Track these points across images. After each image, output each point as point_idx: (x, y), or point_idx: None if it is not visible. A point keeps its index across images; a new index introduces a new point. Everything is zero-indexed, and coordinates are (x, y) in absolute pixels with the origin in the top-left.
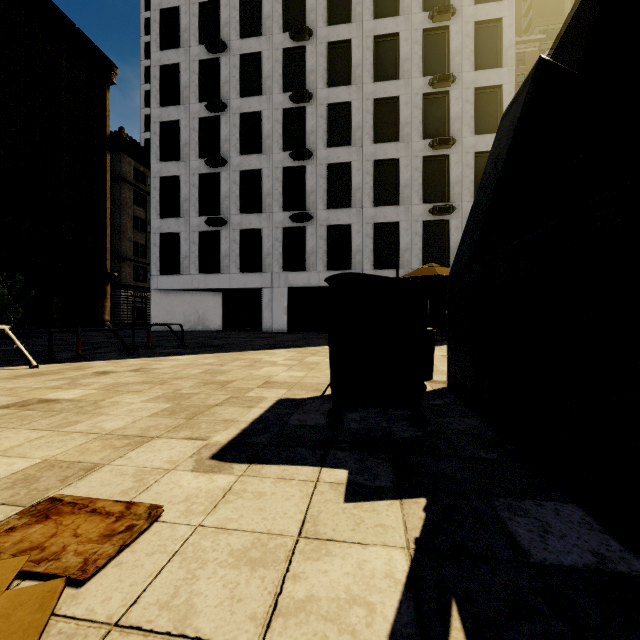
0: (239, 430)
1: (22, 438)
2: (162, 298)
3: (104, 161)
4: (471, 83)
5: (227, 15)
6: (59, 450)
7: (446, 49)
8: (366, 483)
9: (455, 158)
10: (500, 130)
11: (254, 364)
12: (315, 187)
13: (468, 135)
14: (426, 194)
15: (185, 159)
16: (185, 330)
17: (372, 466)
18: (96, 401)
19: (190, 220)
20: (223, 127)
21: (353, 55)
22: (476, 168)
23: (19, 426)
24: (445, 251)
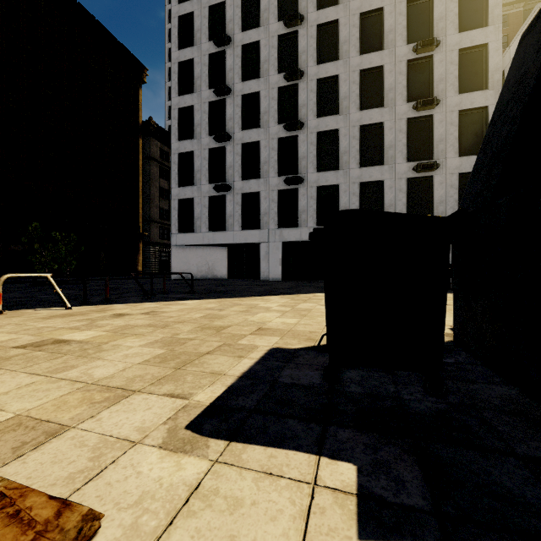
0: (225, 387)
1: (14, 384)
2: (180, 252)
3: (138, 145)
4: (455, 45)
5: (231, 13)
6: (38, 402)
7: (430, 16)
8: (386, 496)
9: (439, 117)
10: (521, 51)
11: (250, 309)
12: (306, 153)
13: (452, 95)
14: (410, 153)
15: (198, 137)
16: (198, 278)
17: (389, 460)
18: (100, 344)
19: (201, 187)
20: (228, 108)
21: (340, 33)
22: (460, 125)
23: (21, 369)
24: (429, 205)
